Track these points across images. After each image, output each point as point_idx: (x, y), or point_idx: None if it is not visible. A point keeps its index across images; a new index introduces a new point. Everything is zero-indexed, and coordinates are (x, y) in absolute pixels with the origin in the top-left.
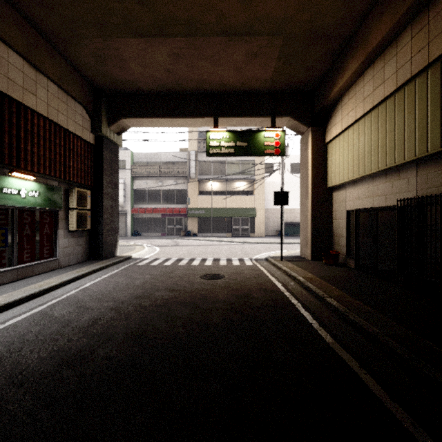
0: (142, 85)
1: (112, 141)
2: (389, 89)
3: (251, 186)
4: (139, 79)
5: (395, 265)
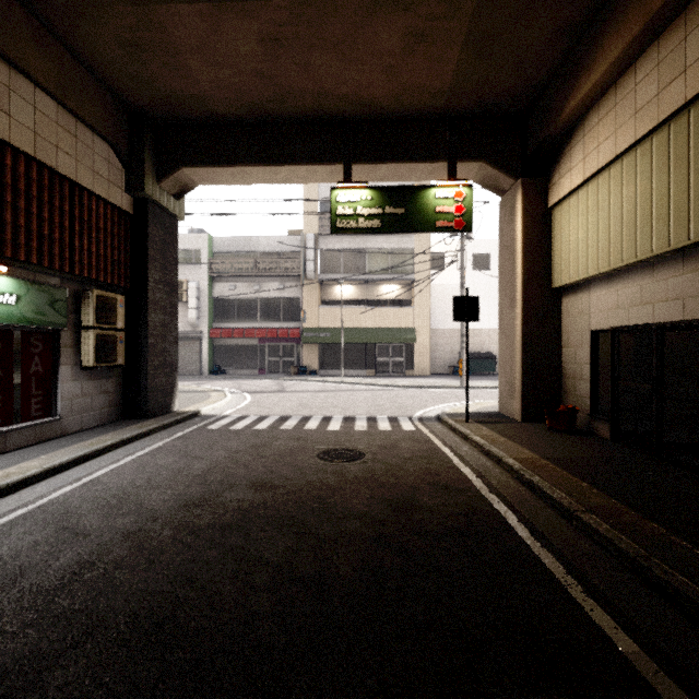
0: (215, 106)
1: (165, 208)
2: (698, 82)
3: (408, 292)
4: (209, 92)
5: None
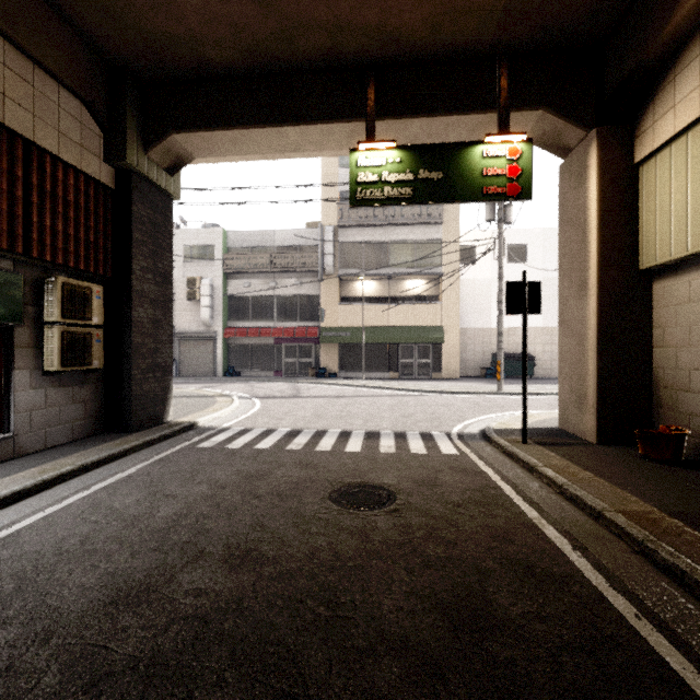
0: (209, 52)
1: (155, 184)
2: None
3: (435, 287)
4: (199, 30)
5: None
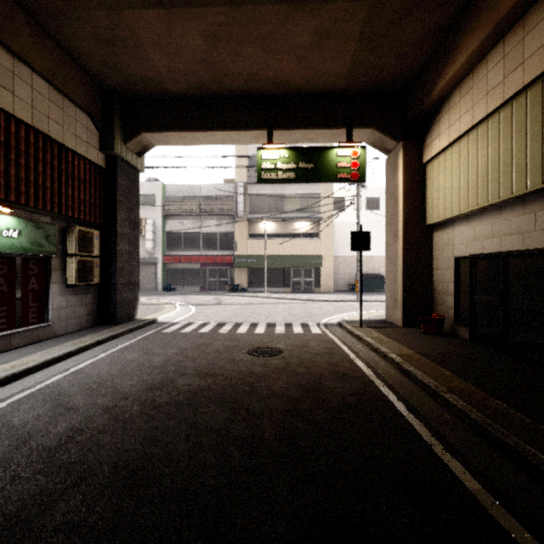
0: (169, 86)
1: (130, 163)
2: (533, 71)
3: (316, 227)
4: (164, 75)
5: (540, 338)
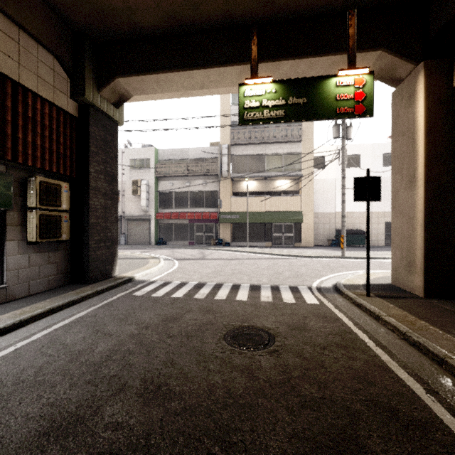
0: (140, 18)
1: (105, 114)
2: None
3: (296, 185)
4: (133, 2)
5: None
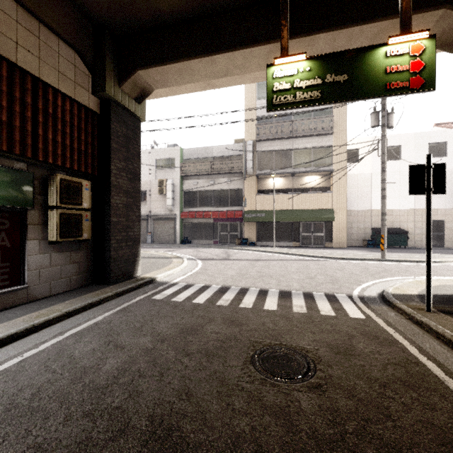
0: (160, 3)
1: (127, 109)
2: None
3: (327, 181)
4: None
5: None
